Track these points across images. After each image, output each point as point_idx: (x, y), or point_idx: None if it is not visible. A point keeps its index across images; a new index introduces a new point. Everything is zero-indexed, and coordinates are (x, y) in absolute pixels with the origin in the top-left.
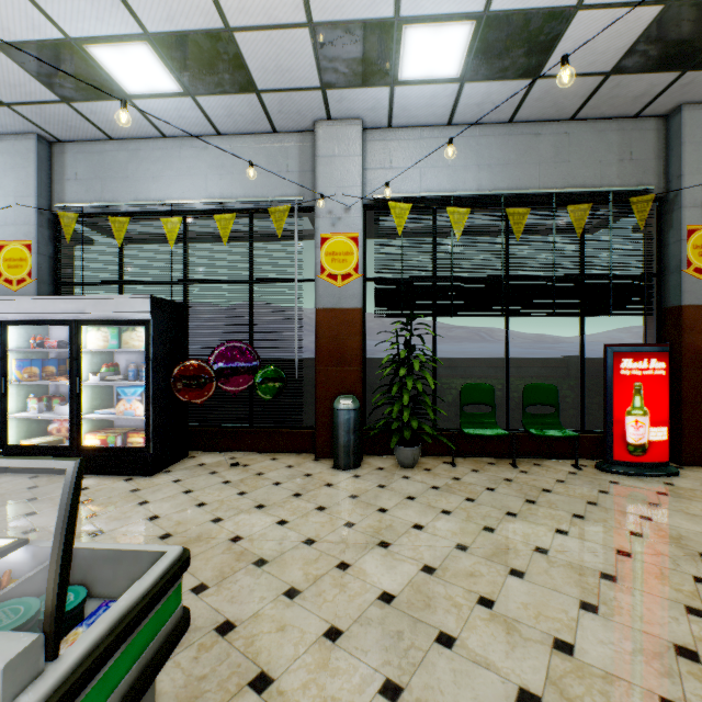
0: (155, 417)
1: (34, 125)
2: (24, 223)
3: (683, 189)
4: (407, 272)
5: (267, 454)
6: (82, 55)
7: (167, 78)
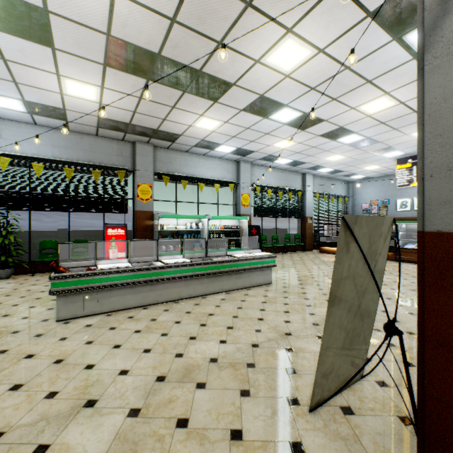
0: None
1: None
2: None
3: (137, 170)
4: (10, 189)
5: None
6: None
7: None
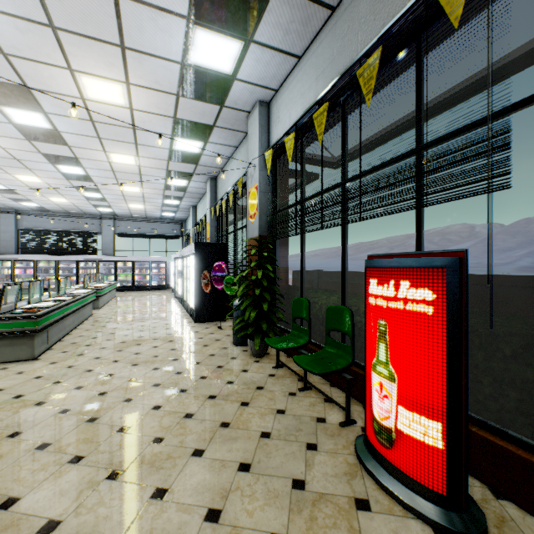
0: (198, 297)
1: (206, 175)
2: (209, 215)
3: None
4: (277, 203)
5: None
6: (177, 151)
7: (195, 142)
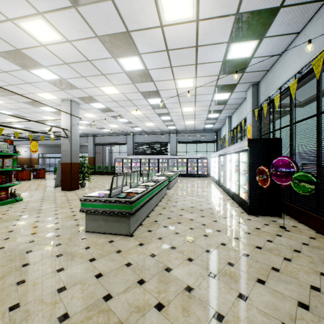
0: (251, 190)
1: (248, 83)
2: (250, 117)
3: None
4: None
5: (317, 235)
6: (229, 61)
7: (249, 43)
